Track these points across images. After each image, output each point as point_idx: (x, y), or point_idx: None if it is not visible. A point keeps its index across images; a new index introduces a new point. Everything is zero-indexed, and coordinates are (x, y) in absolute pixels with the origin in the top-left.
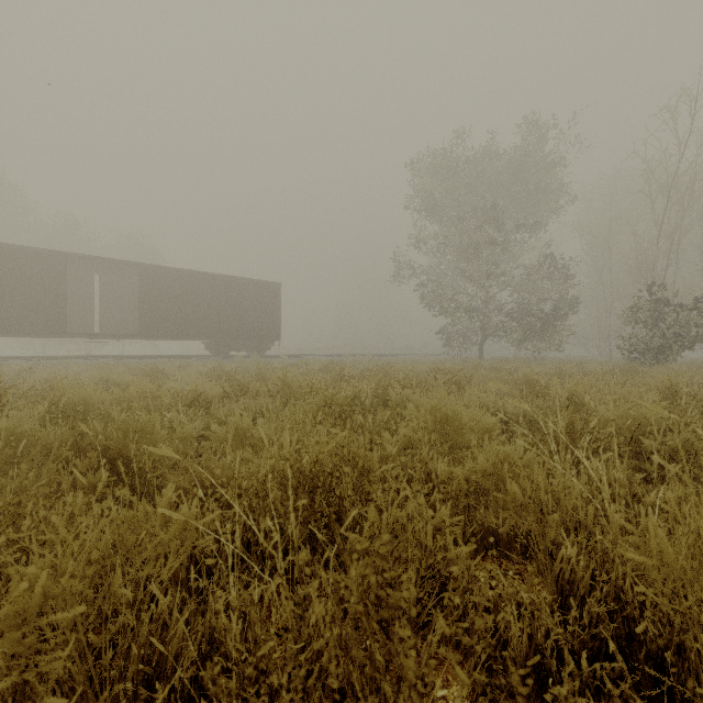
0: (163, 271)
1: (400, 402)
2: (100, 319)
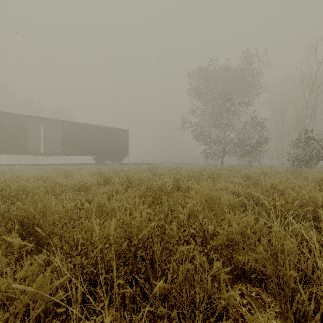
0: (73, 124)
1: (185, 188)
2: (44, 146)
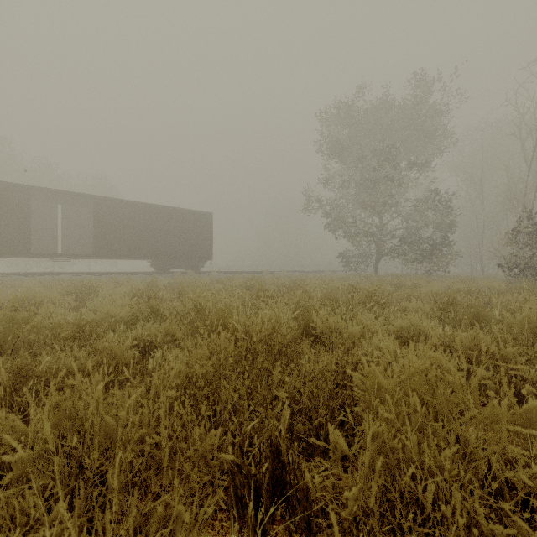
0: (113, 202)
1: (326, 330)
2: (63, 242)
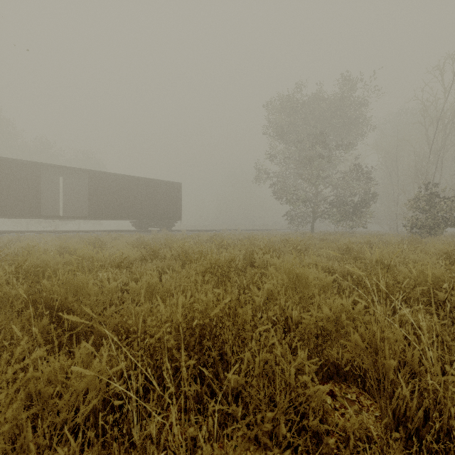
0: (104, 175)
1: (262, 263)
2: (63, 206)
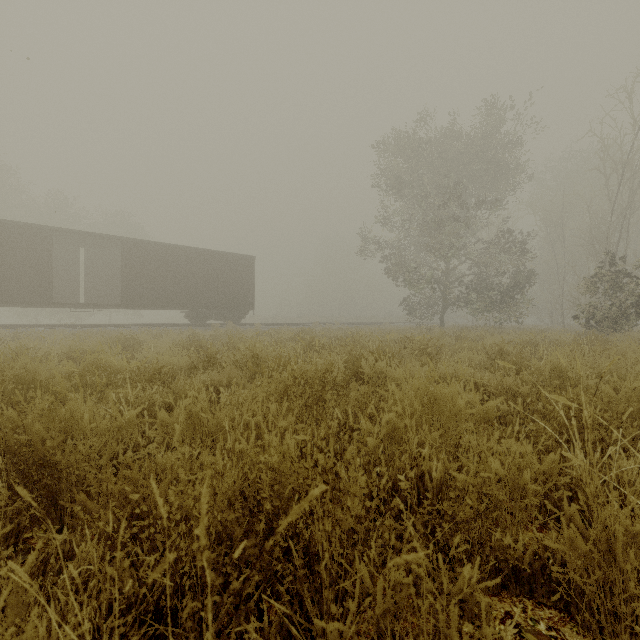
0: (144, 245)
1: (373, 375)
2: (85, 289)
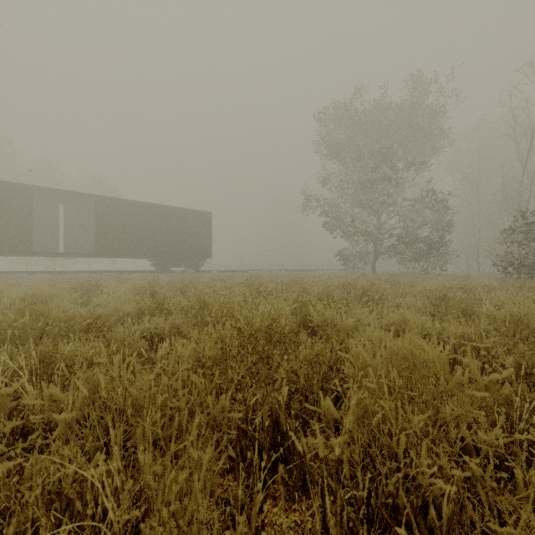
0: (114, 202)
1: (322, 323)
2: (64, 241)
